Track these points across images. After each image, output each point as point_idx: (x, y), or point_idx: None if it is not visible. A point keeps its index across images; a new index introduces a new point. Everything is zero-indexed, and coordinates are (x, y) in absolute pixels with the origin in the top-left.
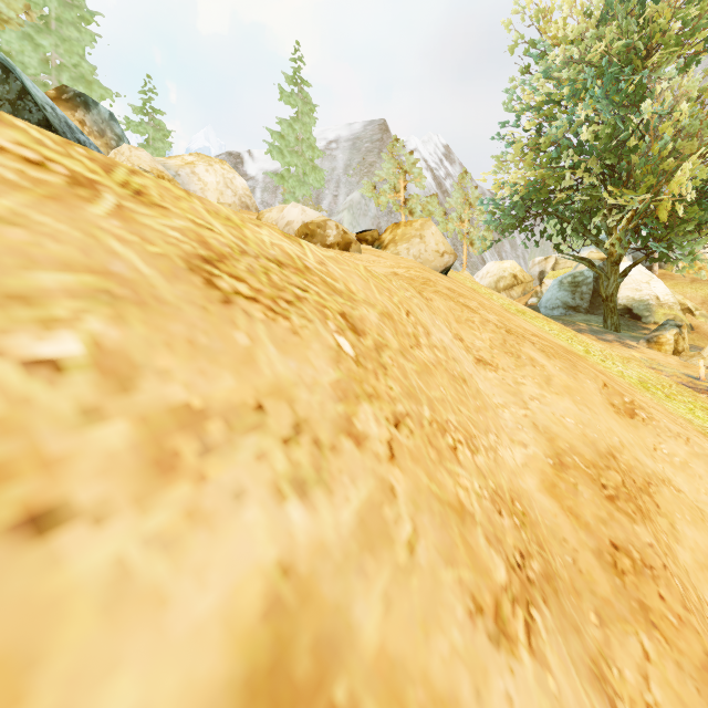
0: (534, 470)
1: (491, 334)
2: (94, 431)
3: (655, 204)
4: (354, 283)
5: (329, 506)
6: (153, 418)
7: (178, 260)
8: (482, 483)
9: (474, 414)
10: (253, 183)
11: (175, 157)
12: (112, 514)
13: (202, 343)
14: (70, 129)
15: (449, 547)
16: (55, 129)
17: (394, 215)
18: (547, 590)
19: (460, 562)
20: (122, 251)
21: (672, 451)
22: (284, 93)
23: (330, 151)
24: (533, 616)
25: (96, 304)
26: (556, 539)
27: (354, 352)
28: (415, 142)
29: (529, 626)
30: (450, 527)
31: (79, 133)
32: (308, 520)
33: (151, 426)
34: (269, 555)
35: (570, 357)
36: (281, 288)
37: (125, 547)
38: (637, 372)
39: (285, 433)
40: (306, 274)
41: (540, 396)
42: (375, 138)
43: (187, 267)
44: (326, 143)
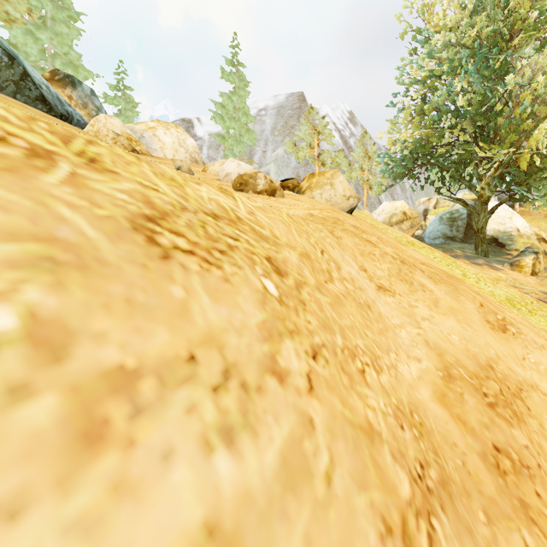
0: (427, 382)
1: (389, 265)
2: (19, 411)
3: (517, 156)
4: (278, 229)
5: (254, 450)
6: (84, 386)
7: (123, 221)
8: (387, 401)
9: (377, 336)
10: (201, 142)
11: (140, 123)
12: (29, 505)
13: (140, 300)
14: (60, 103)
15: (361, 470)
16: (49, 103)
17: (310, 166)
18: (443, 496)
19: (371, 484)
20: (70, 216)
21: (537, 360)
22: (225, 72)
23: (260, 116)
24: (434, 526)
25: (37, 273)
26: (448, 444)
27: (278, 292)
28: (326, 109)
29: (431, 538)
30: (362, 449)
31: (67, 105)
32: (234, 469)
33: (81, 395)
34: (195, 517)
35: (452, 282)
36: (216, 239)
37: (41, 541)
38: (505, 291)
39: (215, 380)
40: (238, 224)
41: (430, 317)
42: (295, 107)
43: (131, 226)
44: (257, 110)
